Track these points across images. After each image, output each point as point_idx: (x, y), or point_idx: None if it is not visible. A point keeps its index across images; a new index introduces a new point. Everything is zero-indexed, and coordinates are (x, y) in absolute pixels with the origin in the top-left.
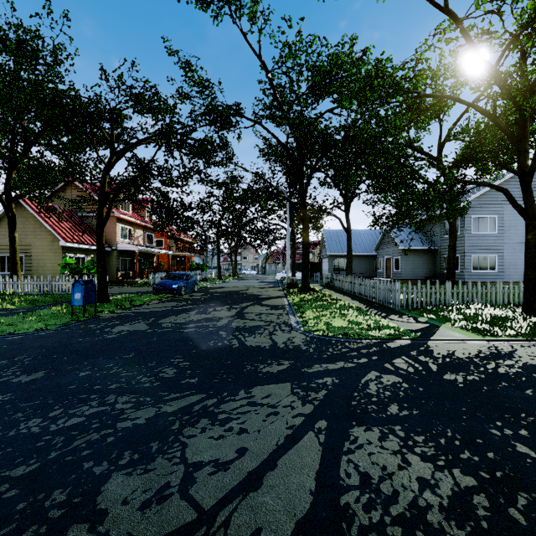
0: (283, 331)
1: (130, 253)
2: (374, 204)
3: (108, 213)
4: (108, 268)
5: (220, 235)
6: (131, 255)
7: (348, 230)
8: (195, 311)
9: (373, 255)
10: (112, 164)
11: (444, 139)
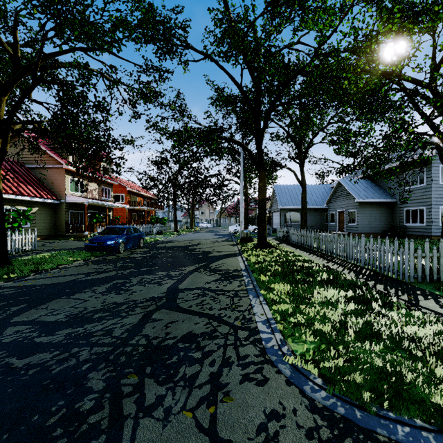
0: (245, 366)
1: (82, 206)
2: (339, 150)
3: (2, 146)
4: (57, 221)
5: (177, 190)
6: (84, 208)
7: (303, 183)
8: (110, 283)
9: (324, 209)
10: (10, 82)
11: (441, 58)
